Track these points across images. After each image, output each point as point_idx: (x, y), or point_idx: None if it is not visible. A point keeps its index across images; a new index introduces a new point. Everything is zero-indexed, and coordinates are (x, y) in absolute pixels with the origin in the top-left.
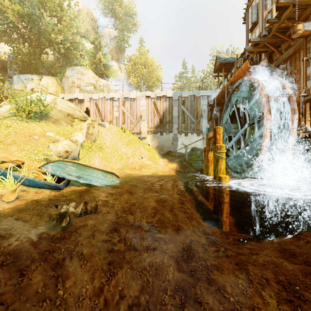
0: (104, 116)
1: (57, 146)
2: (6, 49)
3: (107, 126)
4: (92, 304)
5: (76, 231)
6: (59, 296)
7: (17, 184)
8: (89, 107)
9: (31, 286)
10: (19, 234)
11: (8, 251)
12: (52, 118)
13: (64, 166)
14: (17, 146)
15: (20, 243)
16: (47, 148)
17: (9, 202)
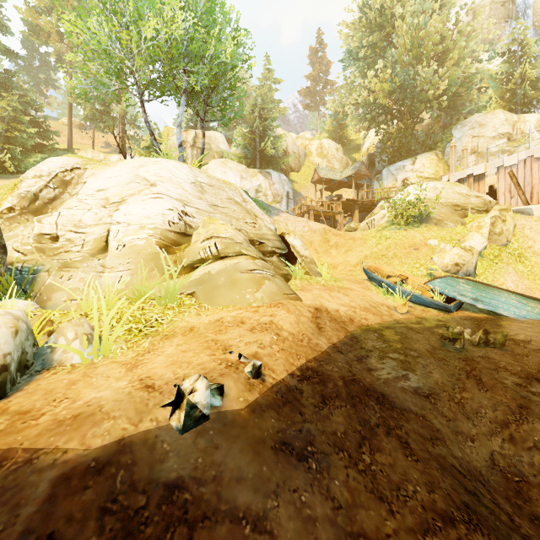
0: (529, 193)
1: (443, 257)
2: (372, 137)
3: (537, 212)
4: (492, 427)
5: (472, 358)
6: (456, 397)
7: (404, 300)
8: (495, 184)
9: (432, 378)
10: (415, 340)
11: (411, 348)
12: (434, 219)
13: (454, 283)
14: (399, 259)
15: (418, 347)
16: (430, 261)
17: (402, 314)
